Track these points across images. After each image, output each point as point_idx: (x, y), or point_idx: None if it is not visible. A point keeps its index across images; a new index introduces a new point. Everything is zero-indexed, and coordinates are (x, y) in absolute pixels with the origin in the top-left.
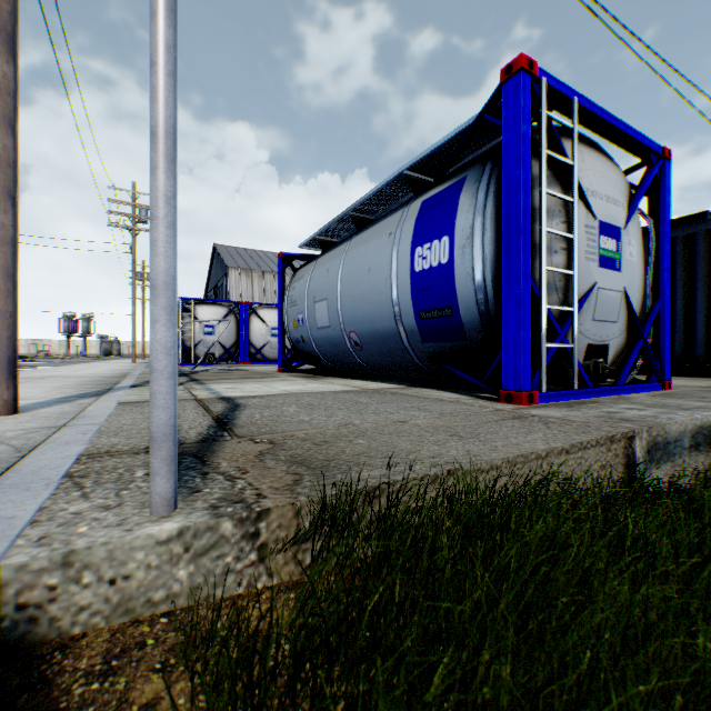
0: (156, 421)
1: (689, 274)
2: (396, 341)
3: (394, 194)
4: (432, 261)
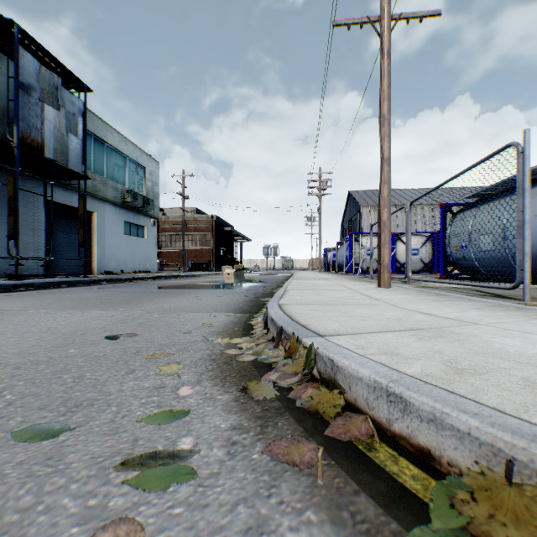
0: (525, 282)
1: None
2: None
3: None
4: None
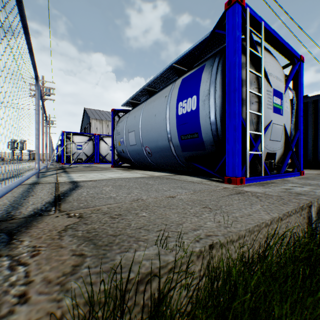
0: None
1: (305, 121)
2: (168, 151)
3: (168, 78)
4: (187, 109)
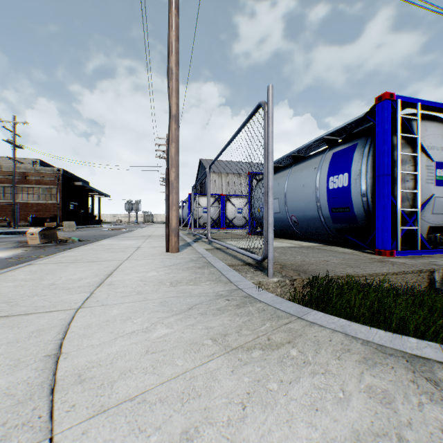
0: (270, 255)
1: None
2: (318, 222)
3: (316, 145)
4: (338, 184)
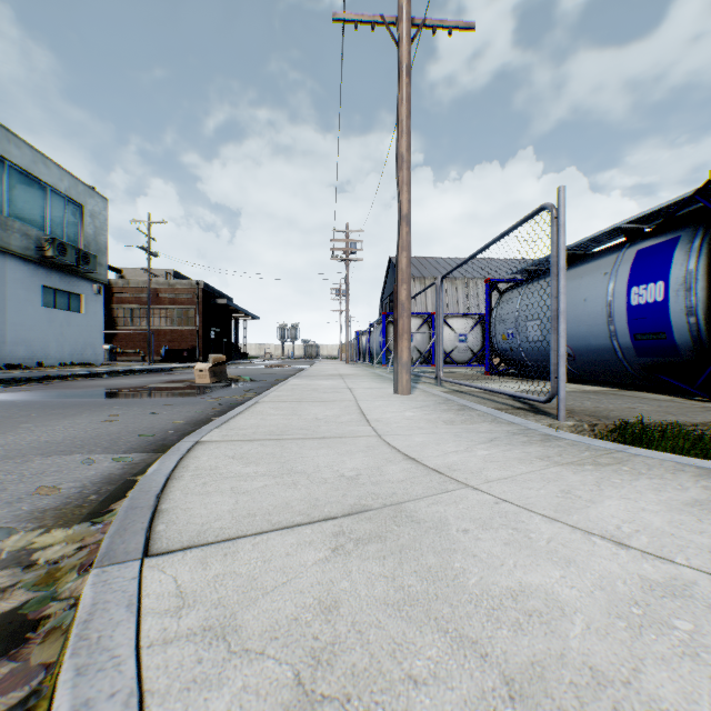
0: (560, 394)
1: None
2: (609, 355)
3: (606, 237)
4: (646, 299)
